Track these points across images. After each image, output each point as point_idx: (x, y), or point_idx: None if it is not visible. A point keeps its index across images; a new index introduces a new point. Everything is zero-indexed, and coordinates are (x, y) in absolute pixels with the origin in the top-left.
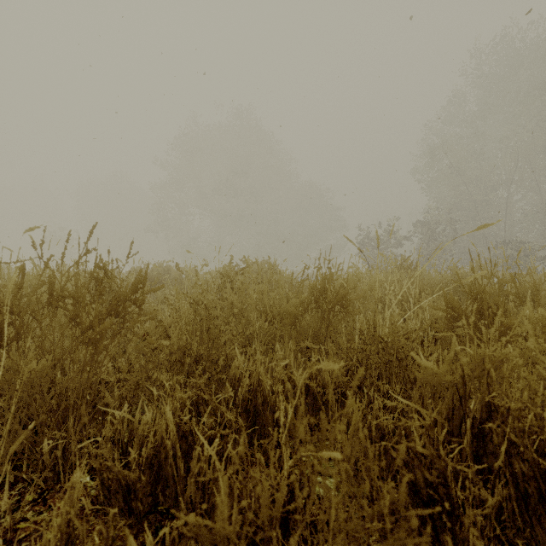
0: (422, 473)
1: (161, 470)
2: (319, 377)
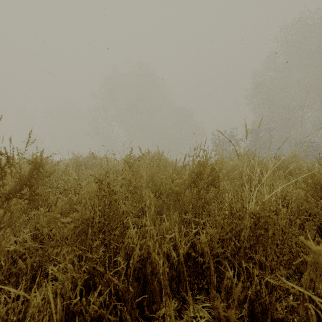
0: None
1: None
2: (198, 244)
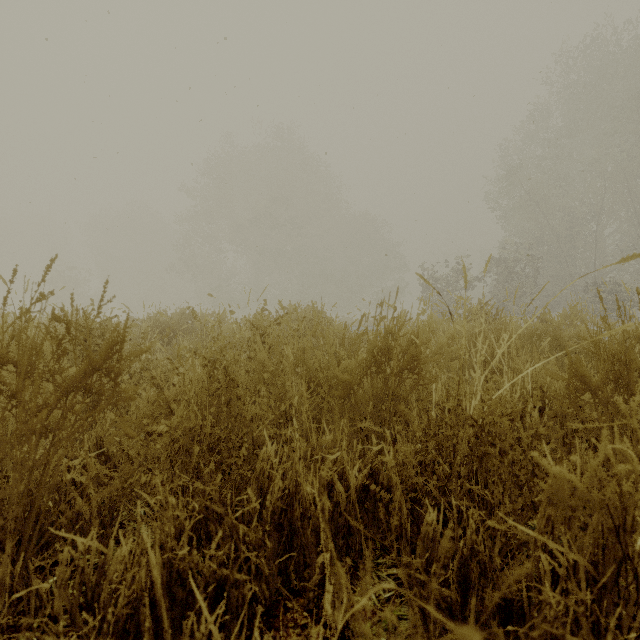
0: None
1: (140, 638)
2: (383, 472)
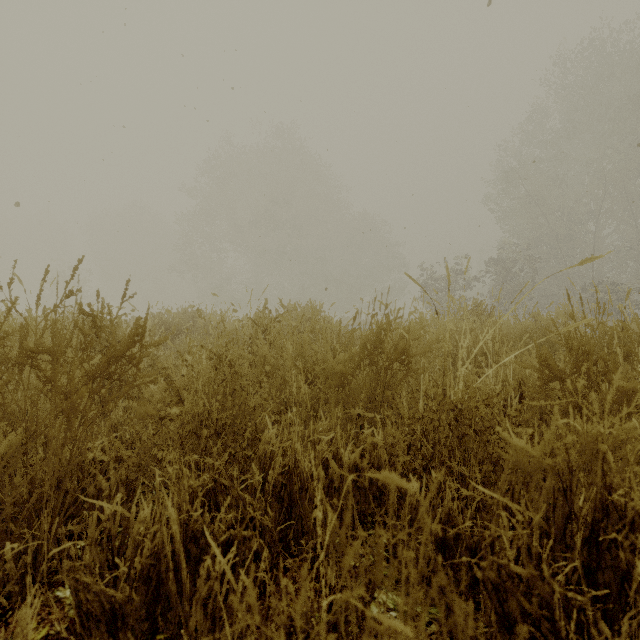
0: (518, 602)
1: (161, 585)
2: (374, 454)
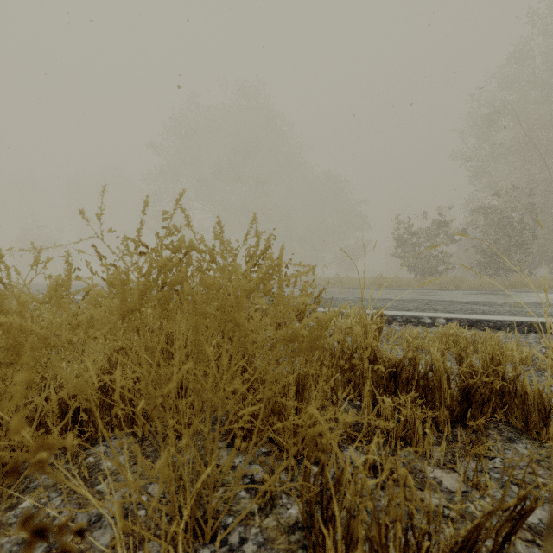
0: None
1: None
2: None
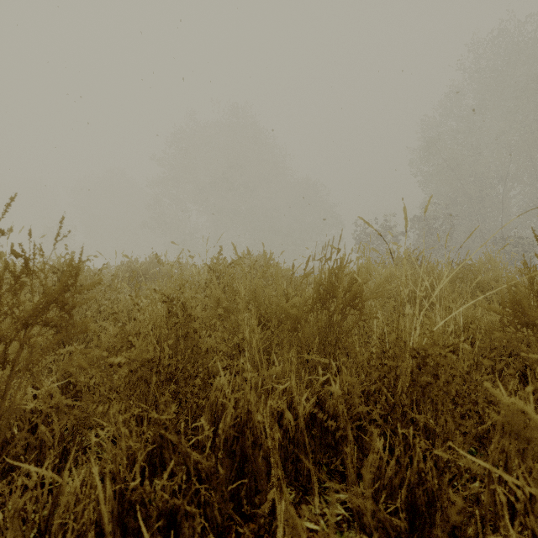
0: None
1: None
2: (329, 400)
